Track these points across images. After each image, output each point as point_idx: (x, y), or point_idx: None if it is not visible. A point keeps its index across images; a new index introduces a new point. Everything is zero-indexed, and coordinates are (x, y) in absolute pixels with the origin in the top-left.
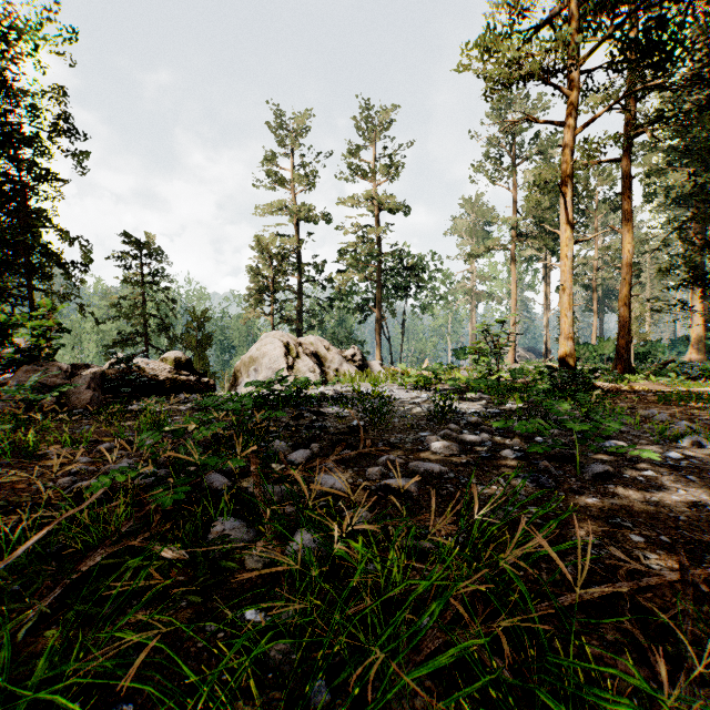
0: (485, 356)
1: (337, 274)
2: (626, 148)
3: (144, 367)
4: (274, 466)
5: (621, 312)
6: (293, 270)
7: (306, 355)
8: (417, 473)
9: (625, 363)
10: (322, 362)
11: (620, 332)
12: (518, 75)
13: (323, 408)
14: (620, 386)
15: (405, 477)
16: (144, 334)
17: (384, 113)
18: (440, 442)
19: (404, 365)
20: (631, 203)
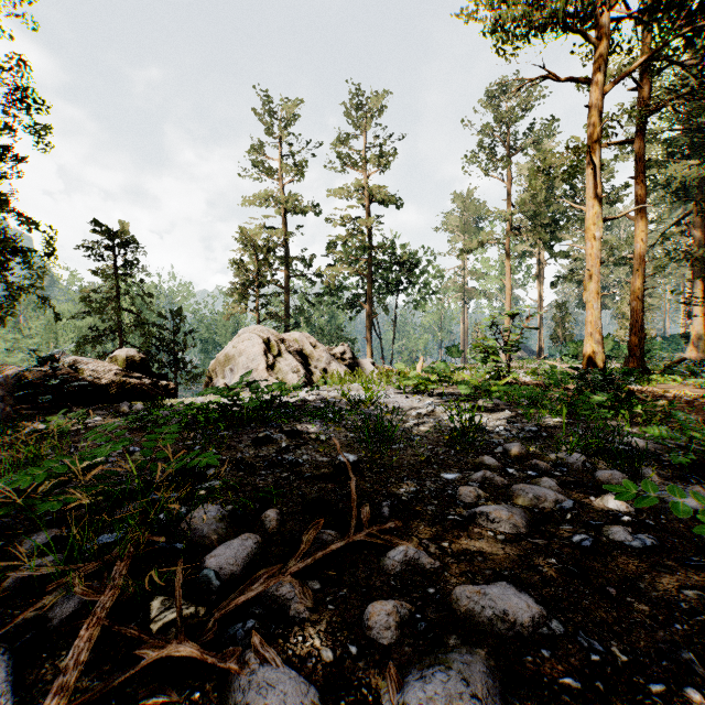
0: (495, 354)
1: (326, 268)
2: (639, 127)
3: (83, 368)
4: (153, 611)
5: (634, 306)
6: (280, 263)
7: (289, 353)
8: (479, 620)
9: (637, 361)
10: (307, 360)
11: (633, 328)
12: (539, 19)
13: (301, 424)
14: (654, 389)
15: (453, 634)
16: (118, 330)
17: (375, 100)
18: (492, 507)
19: (402, 365)
20: (645, 188)
